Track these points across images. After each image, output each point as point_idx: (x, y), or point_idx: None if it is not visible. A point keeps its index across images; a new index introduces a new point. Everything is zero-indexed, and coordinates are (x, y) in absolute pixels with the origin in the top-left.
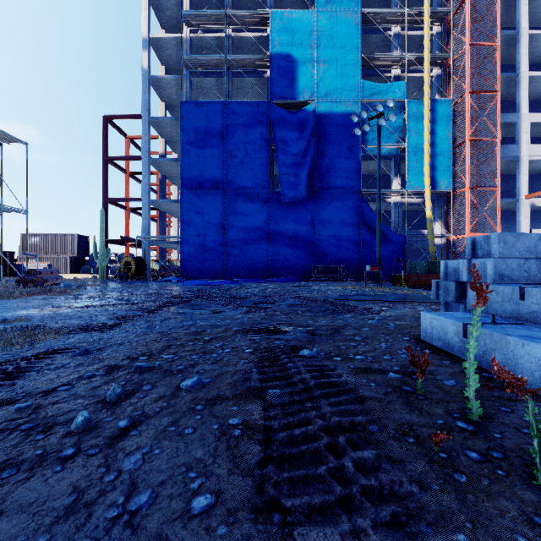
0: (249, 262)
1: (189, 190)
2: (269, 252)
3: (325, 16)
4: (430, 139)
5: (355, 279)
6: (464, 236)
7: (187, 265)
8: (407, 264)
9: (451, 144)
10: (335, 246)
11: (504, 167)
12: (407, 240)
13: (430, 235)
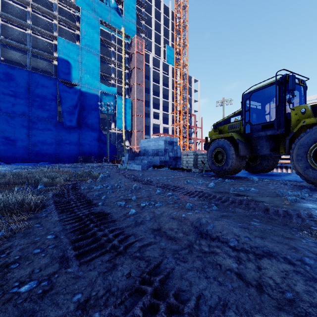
0: (45, 154)
1: (4, 113)
2: (57, 150)
3: (84, 50)
4: (124, 111)
5: (98, 162)
6: (135, 147)
7: (2, 155)
8: (117, 156)
9: (131, 115)
10: (89, 148)
11: (147, 124)
12: (117, 147)
13: (124, 146)
